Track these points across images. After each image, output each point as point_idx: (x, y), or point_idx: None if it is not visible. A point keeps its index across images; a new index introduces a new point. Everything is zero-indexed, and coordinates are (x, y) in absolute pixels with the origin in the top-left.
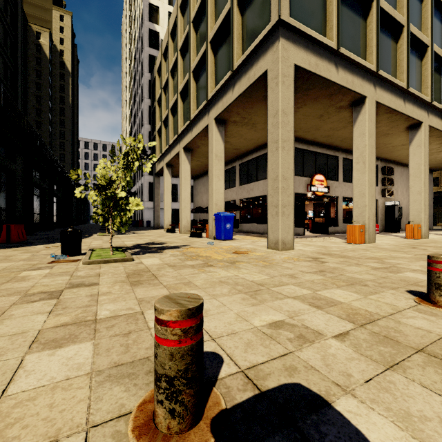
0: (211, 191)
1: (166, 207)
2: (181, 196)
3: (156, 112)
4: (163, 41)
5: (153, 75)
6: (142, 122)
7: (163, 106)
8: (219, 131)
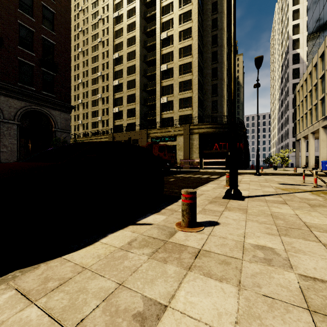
0: (320, 153)
1: (302, 157)
2: (309, 153)
3: (296, 111)
4: (300, 81)
5: (295, 92)
6: (287, 107)
7: (300, 110)
8: (323, 131)
